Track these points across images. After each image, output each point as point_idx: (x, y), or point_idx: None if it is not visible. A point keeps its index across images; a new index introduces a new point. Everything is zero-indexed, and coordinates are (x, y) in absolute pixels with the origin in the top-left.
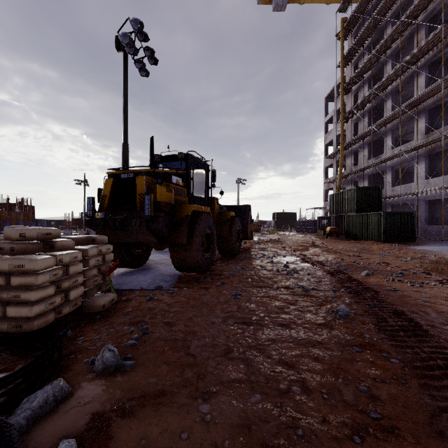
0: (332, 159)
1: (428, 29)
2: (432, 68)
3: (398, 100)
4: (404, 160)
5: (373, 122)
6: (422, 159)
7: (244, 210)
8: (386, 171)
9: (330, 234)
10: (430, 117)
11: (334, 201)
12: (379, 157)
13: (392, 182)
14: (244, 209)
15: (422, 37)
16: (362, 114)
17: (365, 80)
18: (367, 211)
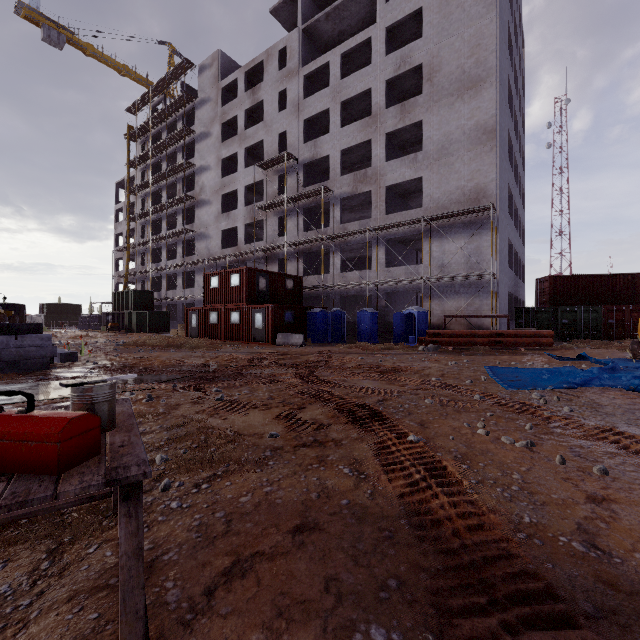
0: (123, 253)
1: (186, 184)
2: (188, 212)
3: (175, 220)
4: (173, 272)
5: (157, 232)
6: (181, 274)
7: (19, 308)
8: (162, 277)
9: (112, 329)
10: (187, 245)
11: (118, 299)
12: (159, 265)
13: (167, 287)
14: (19, 307)
15: (181, 188)
16: (147, 221)
17: (149, 192)
18: (143, 309)
